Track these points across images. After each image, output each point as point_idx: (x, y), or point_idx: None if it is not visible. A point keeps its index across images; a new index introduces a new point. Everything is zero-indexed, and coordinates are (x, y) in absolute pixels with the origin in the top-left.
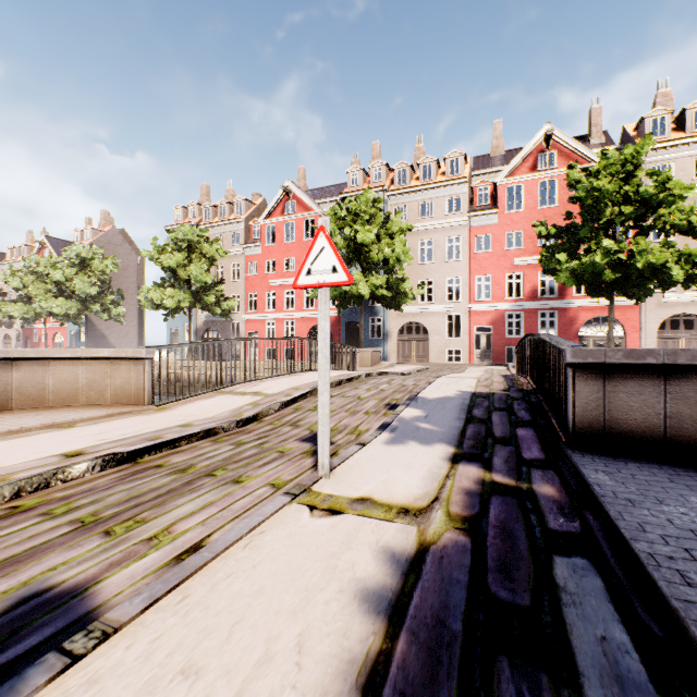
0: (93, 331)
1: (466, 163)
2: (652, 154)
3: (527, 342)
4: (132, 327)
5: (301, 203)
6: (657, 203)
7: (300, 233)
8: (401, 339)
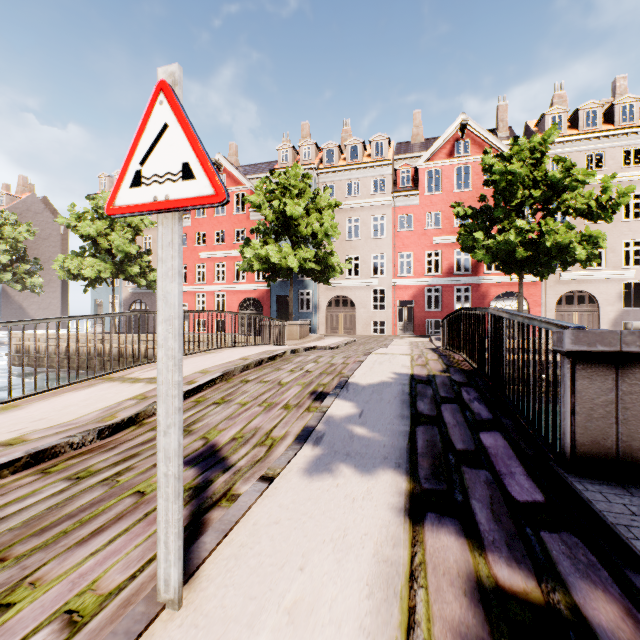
0: (8, 302)
1: (390, 147)
2: (552, 147)
3: (461, 316)
4: (54, 298)
5: (231, 177)
6: (562, 187)
7: (230, 207)
8: (329, 311)
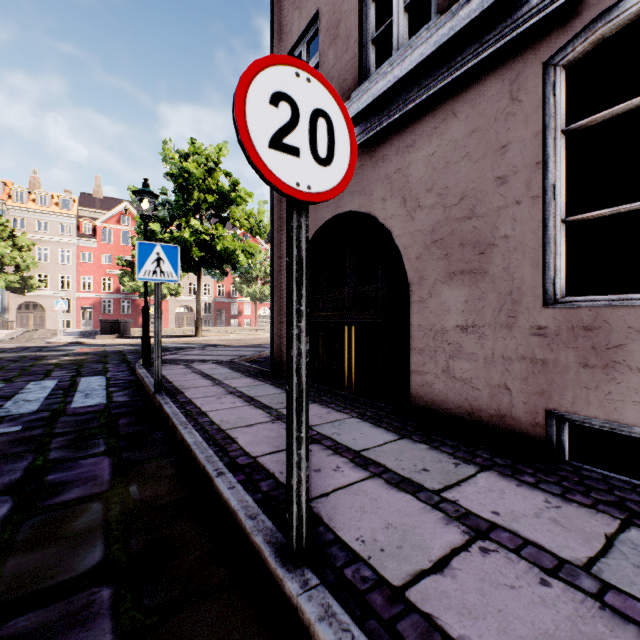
0: None
1: (75, 202)
2: None
3: None
4: None
5: None
6: None
7: None
8: (20, 313)
